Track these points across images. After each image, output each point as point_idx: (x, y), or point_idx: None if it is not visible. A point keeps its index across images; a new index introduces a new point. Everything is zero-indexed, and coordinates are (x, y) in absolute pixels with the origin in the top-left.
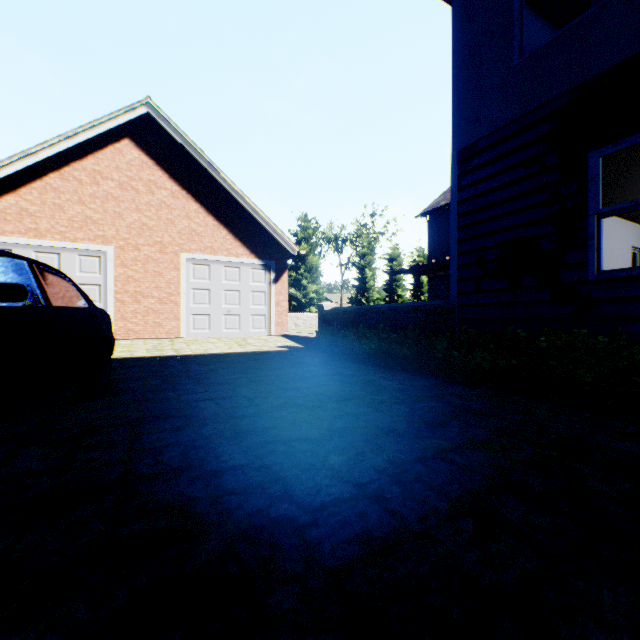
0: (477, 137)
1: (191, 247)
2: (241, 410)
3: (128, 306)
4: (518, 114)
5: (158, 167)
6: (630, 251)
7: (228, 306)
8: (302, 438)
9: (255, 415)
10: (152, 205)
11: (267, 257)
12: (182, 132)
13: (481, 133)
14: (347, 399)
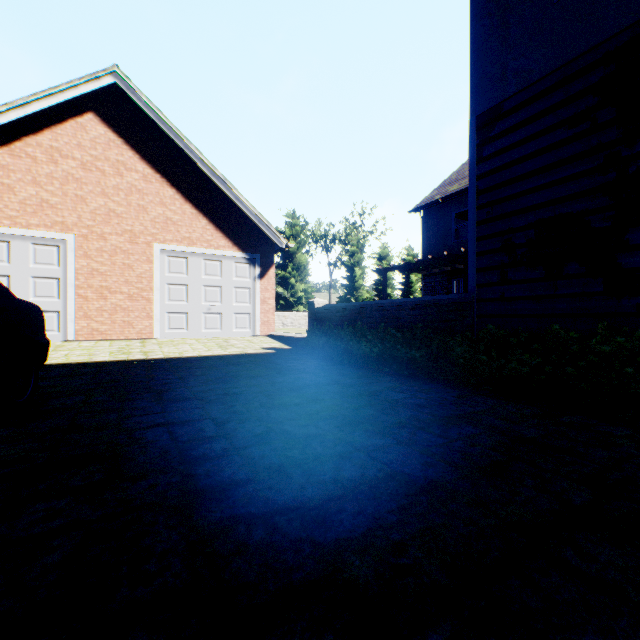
0: (503, 96)
1: (166, 237)
2: (203, 445)
3: (92, 303)
4: (559, 62)
5: (128, 146)
6: None
7: (208, 303)
8: (293, 507)
9: (222, 455)
10: (121, 189)
11: (252, 250)
12: (155, 107)
13: (508, 91)
14: (353, 422)
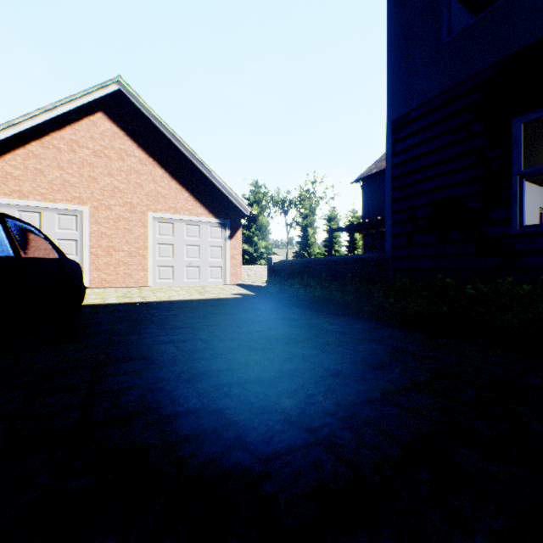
0: (409, 108)
1: (157, 207)
2: (198, 353)
3: (101, 259)
4: (446, 87)
5: (128, 137)
6: (538, 211)
7: (189, 259)
8: (254, 380)
9: (211, 357)
10: (123, 170)
11: (223, 216)
12: (149, 107)
13: (413, 105)
14: (295, 342)
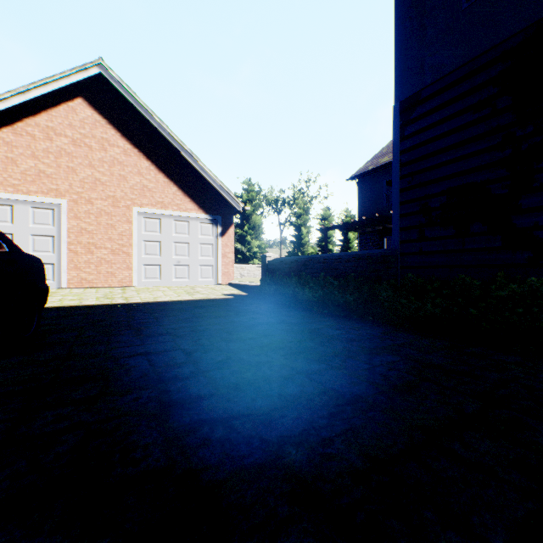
0: (421, 86)
1: (143, 202)
2: (175, 369)
3: (81, 256)
4: (466, 59)
5: (111, 126)
6: None
7: (178, 257)
8: (246, 414)
9: (191, 376)
10: (105, 161)
11: (214, 212)
12: (133, 93)
13: (425, 81)
14: (296, 352)
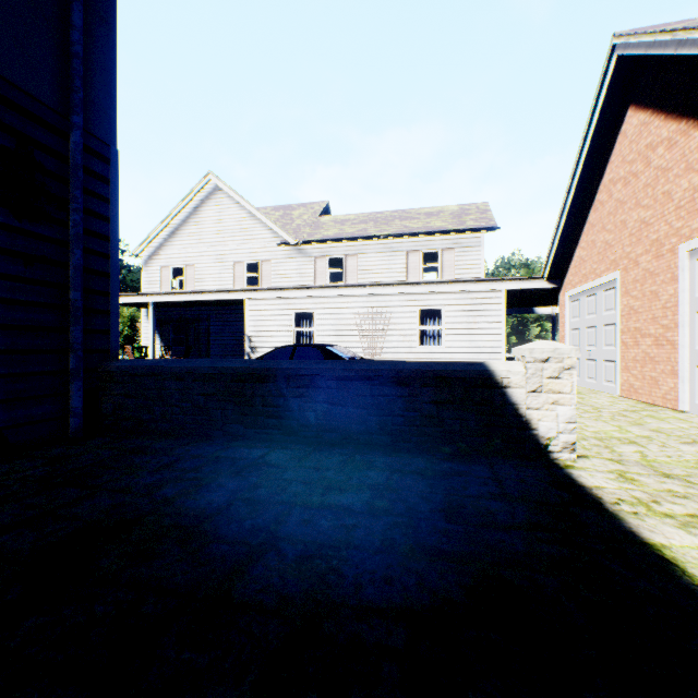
0: None
1: (691, 227)
2: None
3: (629, 351)
4: None
5: (653, 115)
6: None
7: None
8: None
9: None
10: (647, 185)
11: None
12: (639, 37)
13: None
14: None
